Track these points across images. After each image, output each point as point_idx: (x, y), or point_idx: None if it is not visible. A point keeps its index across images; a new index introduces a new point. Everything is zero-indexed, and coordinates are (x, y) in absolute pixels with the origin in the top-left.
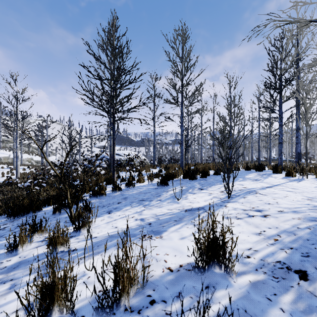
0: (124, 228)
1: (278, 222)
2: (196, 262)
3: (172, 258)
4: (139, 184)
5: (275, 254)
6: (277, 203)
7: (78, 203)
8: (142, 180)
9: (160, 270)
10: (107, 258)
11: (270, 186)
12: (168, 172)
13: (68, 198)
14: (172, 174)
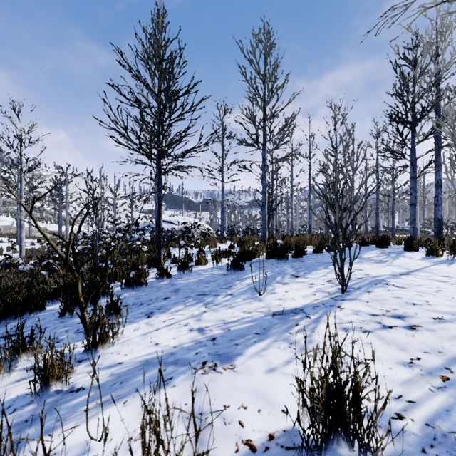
0: (169, 345)
1: (440, 341)
2: (303, 438)
3: (254, 417)
4: (199, 266)
5: (451, 412)
6: (428, 303)
7: (97, 301)
8: (204, 261)
9: (231, 446)
10: (133, 411)
11: (407, 273)
12: (244, 249)
13: (79, 293)
14: (249, 252)
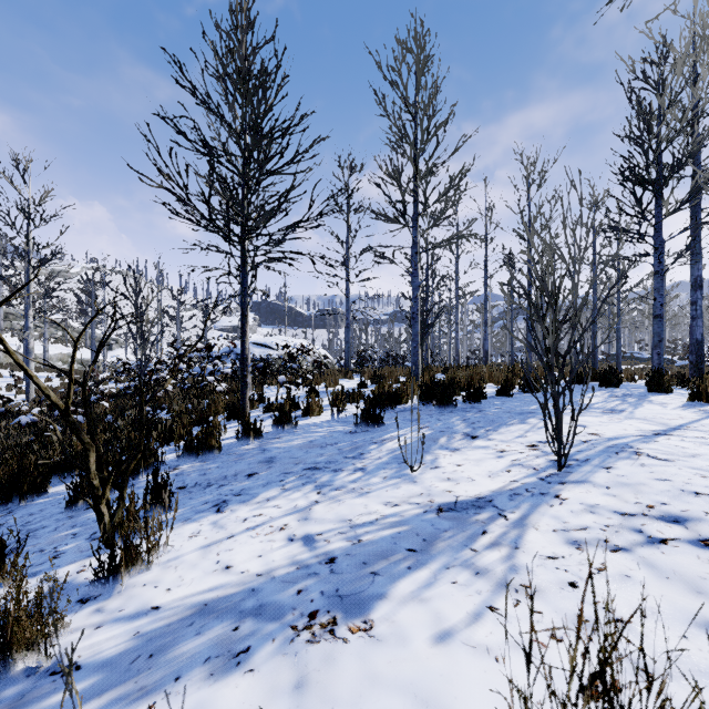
0: (250, 572)
1: None
2: None
3: None
4: (309, 418)
5: None
6: None
7: (124, 484)
8: (317, 409)
9: None
10: None
11: (664, 432)
12: (383, 390)
13: (91, 472)
14: (391, 394)
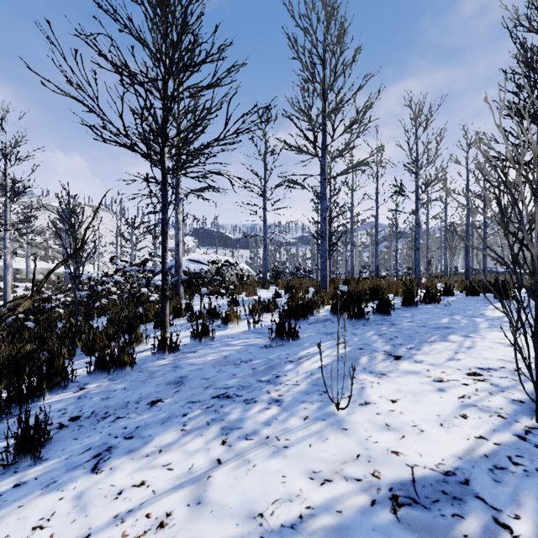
0: None
1: None
2: None
3: None
4: (227, 329)
5: None
6: None
7: None
8: (234, 320)
9: None
10: None
11: None
12: (296, 302)
13: None
14: (304, 306)
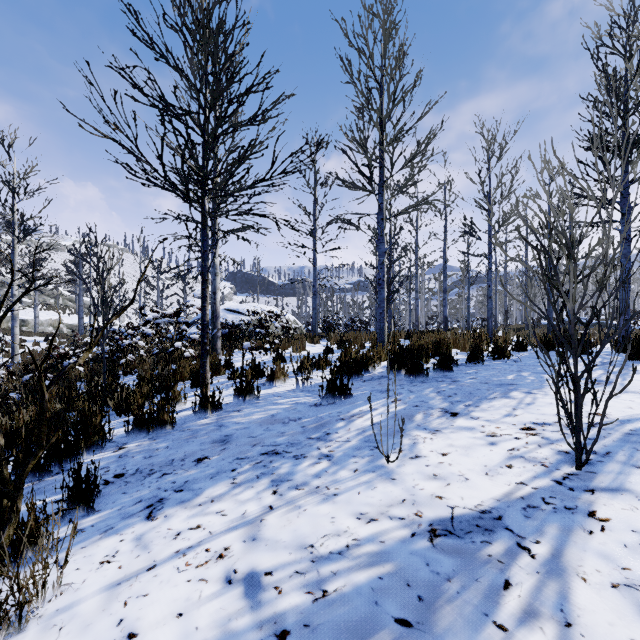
0: None
1: None
2: None
3: None
4: (273, 387)
5: None
6: None
7: (19, 492)
8: (281, 377)
9: None
10: None
11: None
12: (349, 357)
13: None
14: (358, 362)
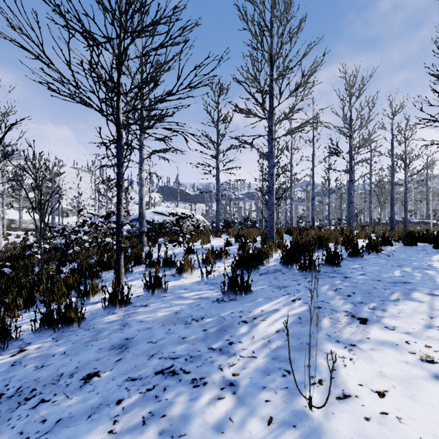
0: None
1: None
2: None
3: None
4: (181, 278)
5: None
6: None
7: None
8: (188, 270)
9: None
10: None
11: None
12: (247, 252)
13: None
14: (254, 256)
